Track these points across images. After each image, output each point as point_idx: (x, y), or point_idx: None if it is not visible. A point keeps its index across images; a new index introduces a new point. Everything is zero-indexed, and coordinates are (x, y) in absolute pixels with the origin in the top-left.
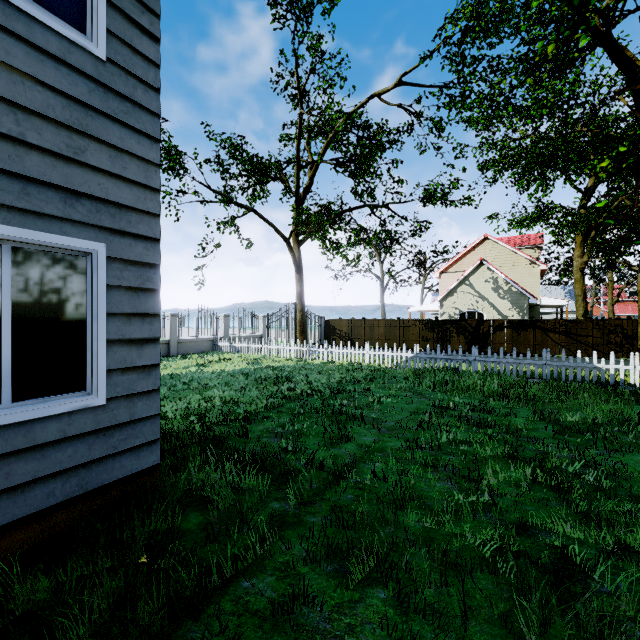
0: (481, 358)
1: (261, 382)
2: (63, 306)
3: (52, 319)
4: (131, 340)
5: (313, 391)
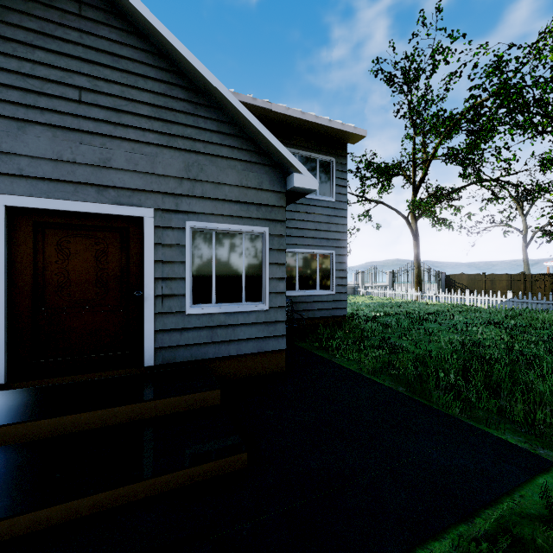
0: None
1: (384, 307)
2: (326, 268)
3: (324, 271)
4: (340, 277)
5: (413, 311)
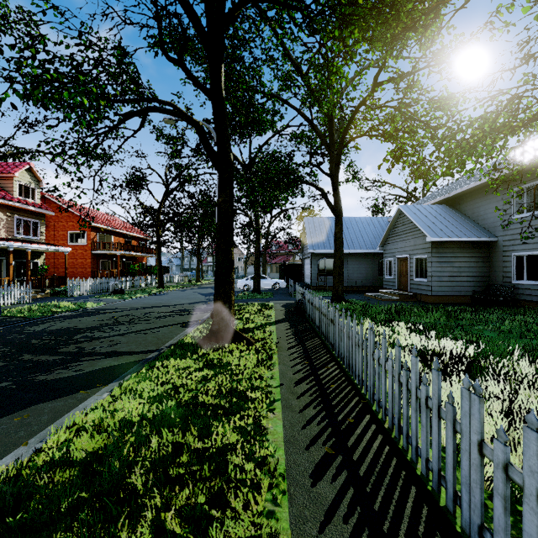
0: None
1: None
2: None
3: None
4: None
5: None
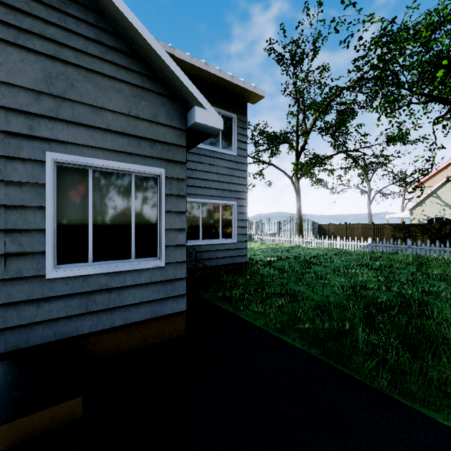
0: (413, 246)
1: (276, 252)
2: (228, 218)
3: (227, 221)
4: (241, 226)
5: (300, 255)
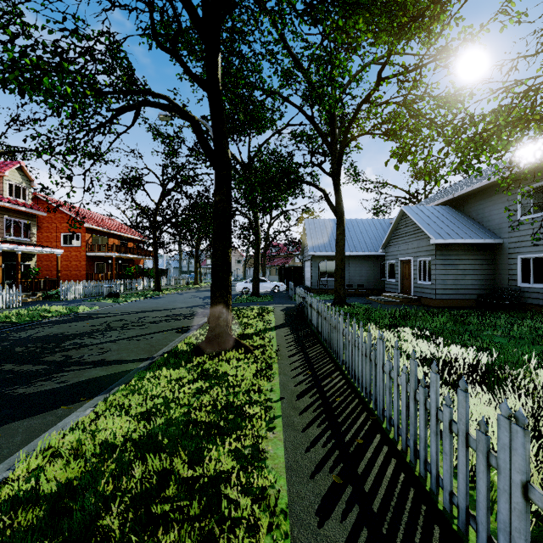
0: None
1: None
2: None
3: None
4: None
5: None
